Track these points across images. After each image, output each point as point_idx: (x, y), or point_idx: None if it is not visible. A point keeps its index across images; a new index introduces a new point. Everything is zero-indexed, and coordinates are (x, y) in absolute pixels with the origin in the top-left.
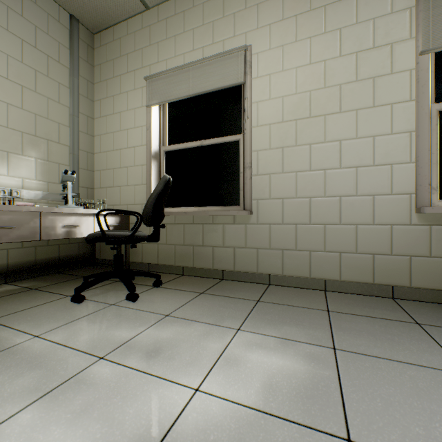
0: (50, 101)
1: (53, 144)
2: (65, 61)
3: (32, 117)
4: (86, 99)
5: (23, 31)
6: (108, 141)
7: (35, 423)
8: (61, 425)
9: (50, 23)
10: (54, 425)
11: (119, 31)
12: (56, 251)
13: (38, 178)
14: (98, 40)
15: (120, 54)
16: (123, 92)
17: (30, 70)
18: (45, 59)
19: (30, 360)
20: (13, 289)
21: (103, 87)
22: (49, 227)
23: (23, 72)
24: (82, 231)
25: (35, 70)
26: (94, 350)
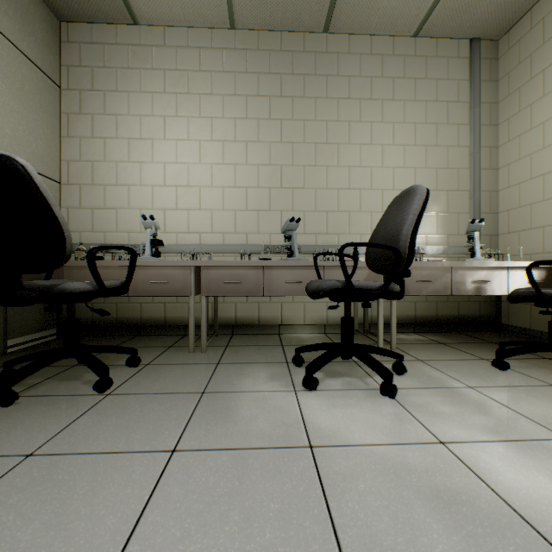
0: (449, 148)
1: (451, 194)
2: (463, 97)
3: (432, 172)
4: (487, 127)
5: (426, 92)
6: (521, 169)
7: (511, 458)
8: (541, 474)
9: (449, 66)
10: (534, 470)
11: (539, 10)
12: (454, 309)
13: (438, 232)
14: (504, 44)
15: (542, 41)
16: (549, 91)
17: (431, 126)
18: (444, 107)
19: (476, 405)
20: (422, 339)
21: (511, 101)
22: (458, 282)
23: (426, 132)
24: (492, 287)
25: (435, 124)
26: (549, 426)
